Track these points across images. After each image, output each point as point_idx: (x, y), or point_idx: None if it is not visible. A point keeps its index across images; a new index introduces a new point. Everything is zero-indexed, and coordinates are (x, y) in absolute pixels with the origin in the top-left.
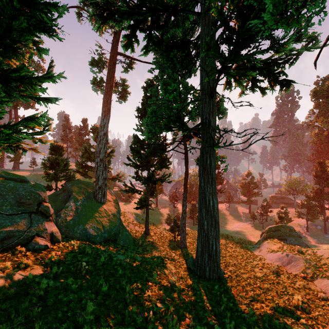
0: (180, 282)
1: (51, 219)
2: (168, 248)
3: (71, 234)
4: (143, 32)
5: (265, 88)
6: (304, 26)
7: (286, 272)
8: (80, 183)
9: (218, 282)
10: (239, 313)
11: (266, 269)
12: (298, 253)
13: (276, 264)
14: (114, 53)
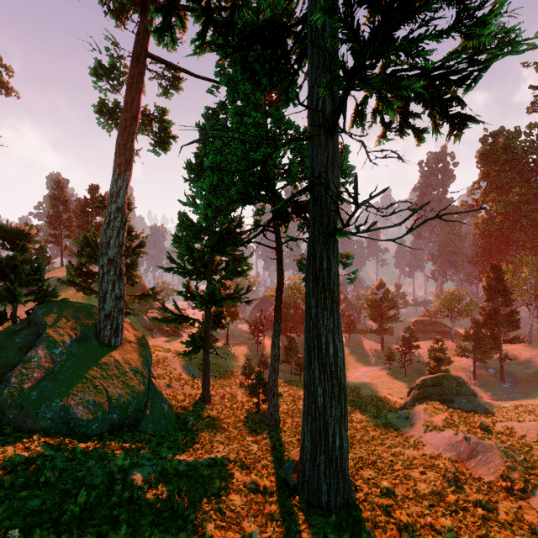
0: (268, 534)
1: None
2: (246, 428)
3: (30, 422)
4: (194, 4)
5: (423, 129)
6: None
7: (470, 476)
8: (69, 307)
9: (347, 518)
10: None
11: (433, 473)
12: (482, 430)
13: (448, 457)
14: (140, 54)
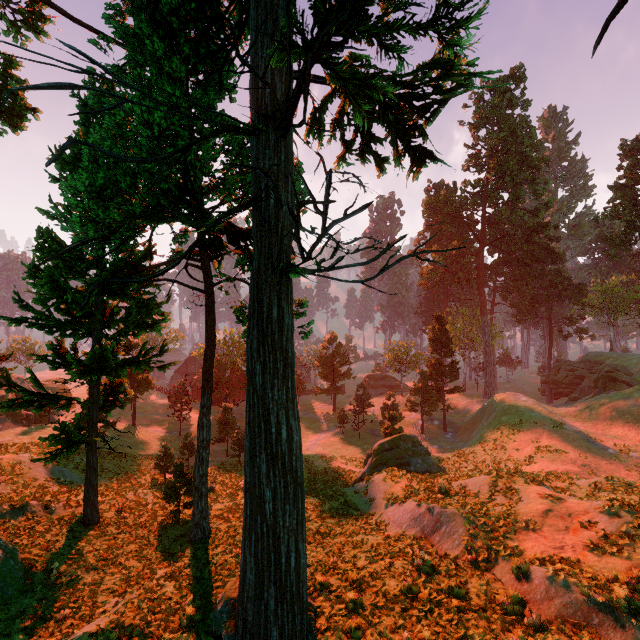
0: None
1: None
2: (158, 553)
3: None
4: None
5: (385, 158)
6: None
7: (437, 554)
8: None
9: None
10: None
11: (401, 561)
12: (441, 494)
13: (413, 535)
14: None
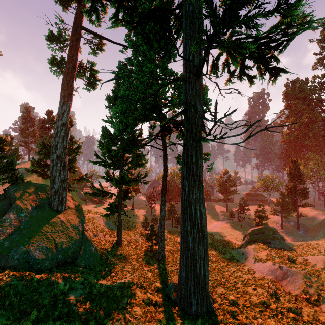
0: None
1: None
2: (144, 261)
3: (3, 261)
4: None
5: (253, 76)
6: None
7: (283, 291)
8: (31, 186)
9: (209, 321)
10: None
11: (261, 289)
12: (289, 261)
13: (269, 279)
14: (77, 27)
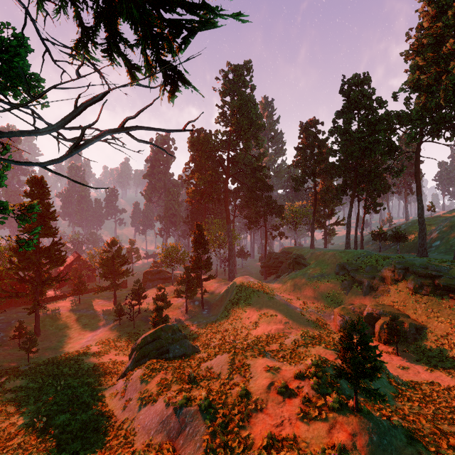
0: None
1: None
2: None
3: None
4: None
5: (136, 66)
6: None
7: None
8: None
9: None
10: None
11: None
12: (190, 383)
13: (159, 444)
14: None
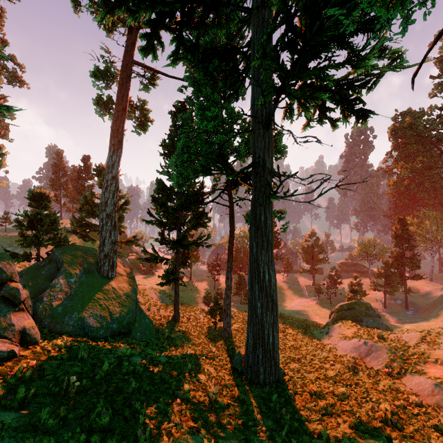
0: (224, 394)
1: (23, 307)
2: (207, 339)
3: (58, 327)
4: (170, 32)
5: (337, 119)
6: (402, 24)
7: (365, 367)
8: (77, 249)
9: (277, 389)
10: (308, 436)
11: (340, 364)
12: (379, 339)
13: (352, 356)
14: (128, 61)
